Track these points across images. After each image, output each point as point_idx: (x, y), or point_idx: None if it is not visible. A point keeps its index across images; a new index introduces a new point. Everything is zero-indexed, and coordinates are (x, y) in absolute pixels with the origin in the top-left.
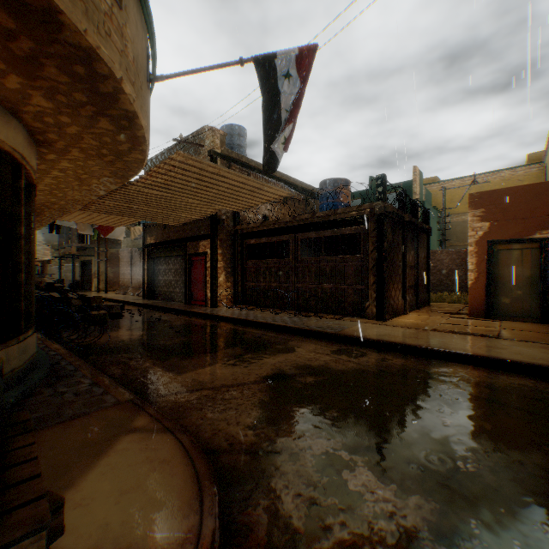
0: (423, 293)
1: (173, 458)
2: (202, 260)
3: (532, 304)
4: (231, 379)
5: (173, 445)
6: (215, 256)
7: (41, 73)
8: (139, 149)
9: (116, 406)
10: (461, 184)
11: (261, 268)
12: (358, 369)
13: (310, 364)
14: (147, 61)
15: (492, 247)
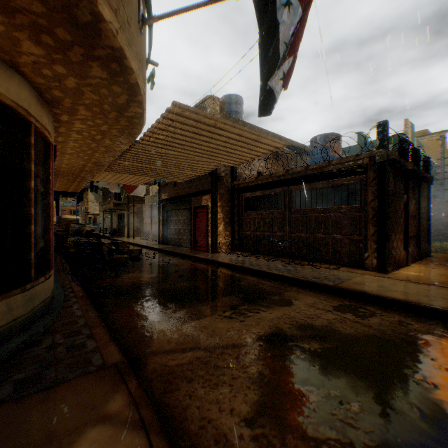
0: (423, 244)
1: None
2: (205, 212)
3: None
4: (226, 337)
5: None
6: (215, 209)
7: (14, 2)
8: (136, 101)
9: (99, 371)
10: None
11: (255, 218)
12: (371, 335)
13: (312, 324)
14: (138, 1)
15: None
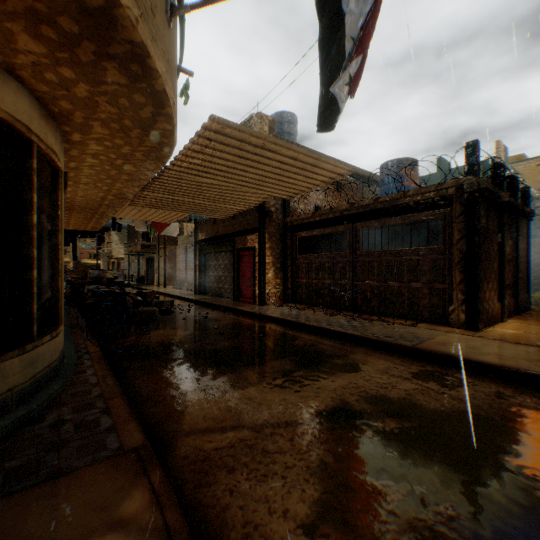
0: (521, 294)
1: None
2: (250, 255)
3: None
4: (277, 412)
5: None
6: (263, 251)
7: None
8: (164, 115)
9: (114, 457)
10: None
11: (313, 263)
12: (462, 410)
13: (386, 395)
14: None
15: None
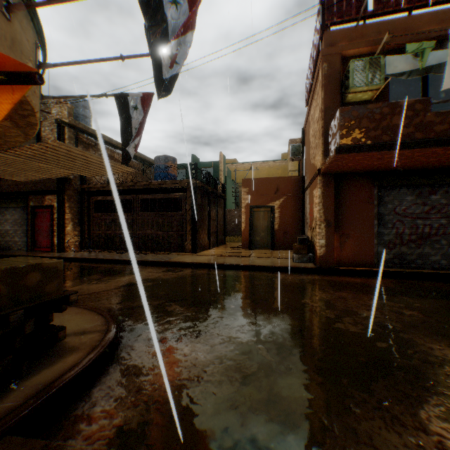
0: (221, 236)
1: (83, 312)
2: (49, 212)
3: (269, 240)
4: (98, 289)
5: (80, 309)
6: (64, 209)
7: None
8: (25, 137)
9: None
10: (249, 166)
11: (107, 219)
12: (177, 277)
13: (149, 278)
14: (41, 86)
15: (253, 209)
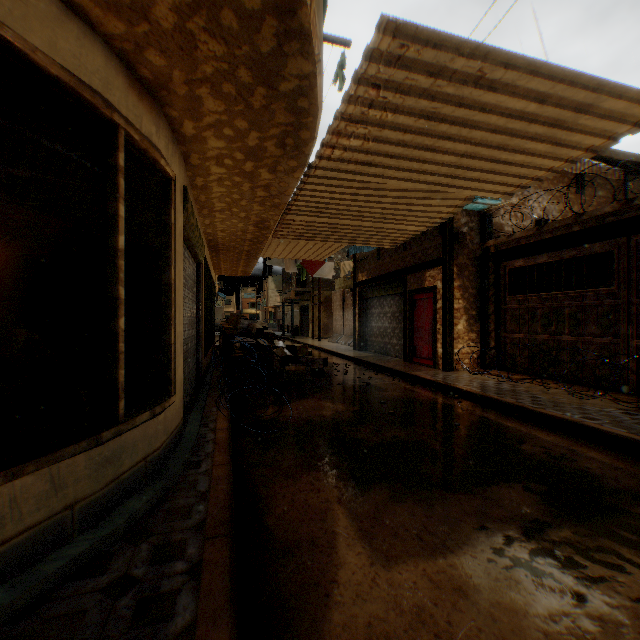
0: None
1: None
2: (429, 298)
3: None
4: None
5: None
6: (450, 292)
7: None
8: (295, 35)
9: None
10: None
11: (536, 308)
12: None
13: None
14: None
15: None
